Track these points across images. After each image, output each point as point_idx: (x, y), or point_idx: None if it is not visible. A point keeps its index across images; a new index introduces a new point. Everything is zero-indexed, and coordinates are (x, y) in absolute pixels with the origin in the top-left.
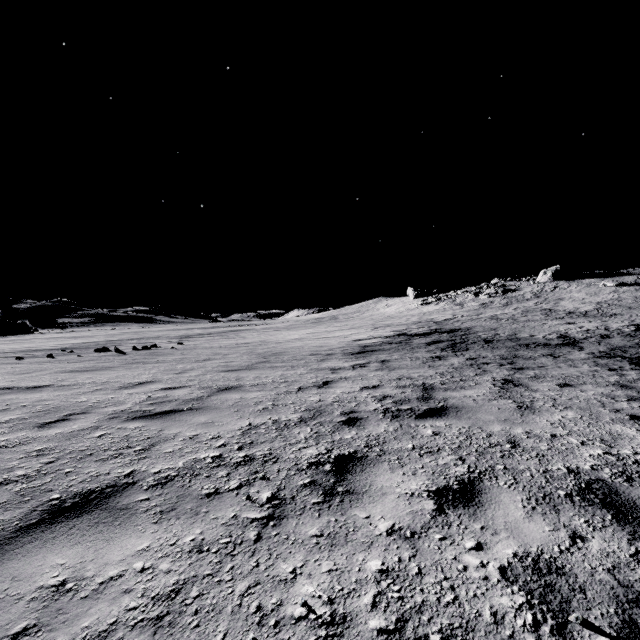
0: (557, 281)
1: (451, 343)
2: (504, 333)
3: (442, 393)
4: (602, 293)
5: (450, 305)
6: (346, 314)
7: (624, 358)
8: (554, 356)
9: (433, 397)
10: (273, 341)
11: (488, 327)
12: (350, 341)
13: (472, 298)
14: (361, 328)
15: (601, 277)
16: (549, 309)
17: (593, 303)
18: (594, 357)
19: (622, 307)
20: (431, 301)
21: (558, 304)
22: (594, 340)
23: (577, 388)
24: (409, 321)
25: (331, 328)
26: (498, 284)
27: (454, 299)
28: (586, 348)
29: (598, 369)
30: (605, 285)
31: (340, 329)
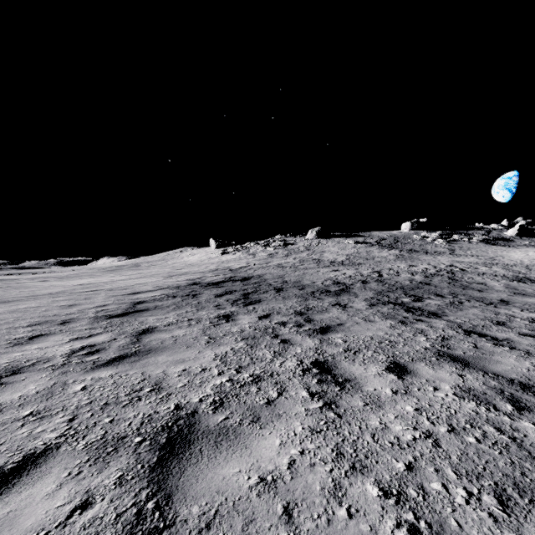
0: (319, 238)
1: (244, 293)
2: (290, 280)
3: (204, 474)
4: (347, 248)
5: (245, 255)
6: (150, 262)
7: (395, 304)
8: (342, 306)
9: (166, 531)
10: (2, 299)
11: (276, 274)
12: (125, 295)
13: (262, 249)
14: (153, 277)
15: (345, 237)
16: (318, 259)
17: (344, 255)
18: (373, 305)
19: (362, 258)
20: (230, 251)
21: (323, 255)
22: (360, 285)
23: (420, 376)
24: (207, 269)
25: (118, 277)
26: (281, 239)
27: (248, 250)
28: (359, 294)
29: (392, 323)
30: (348, 243)
31: (128, 278)
